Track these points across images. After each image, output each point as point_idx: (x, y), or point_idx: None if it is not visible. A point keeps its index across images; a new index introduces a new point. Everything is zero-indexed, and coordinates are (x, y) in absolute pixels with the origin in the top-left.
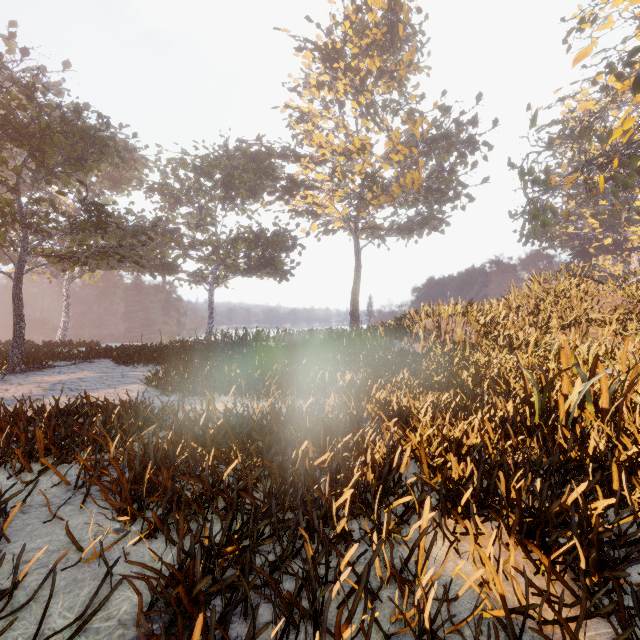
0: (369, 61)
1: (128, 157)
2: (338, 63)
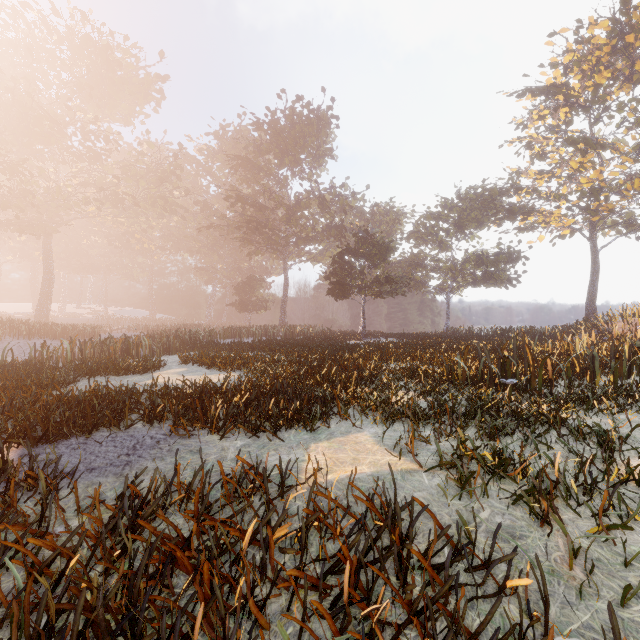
0: (596, 77)
1: (395, 218)
2: (558, 96)
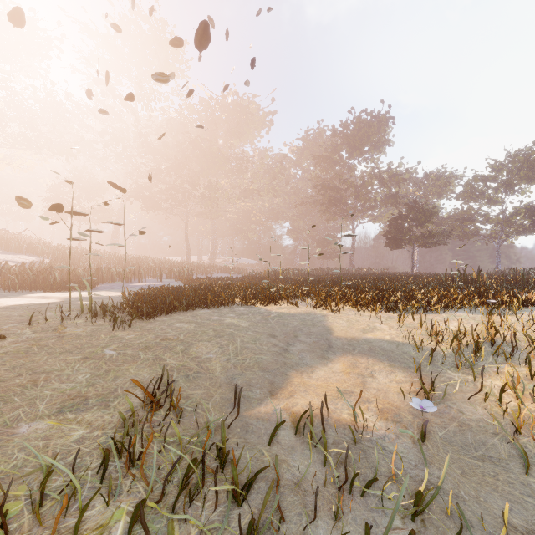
0: None
1: (446, 182)
2: None
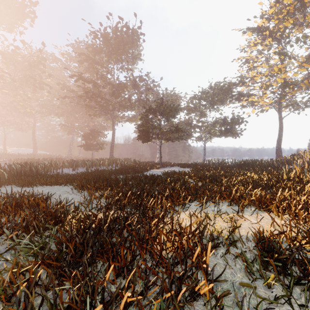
0: (285, 22)
1: (176, 99)
2: (265, 32)
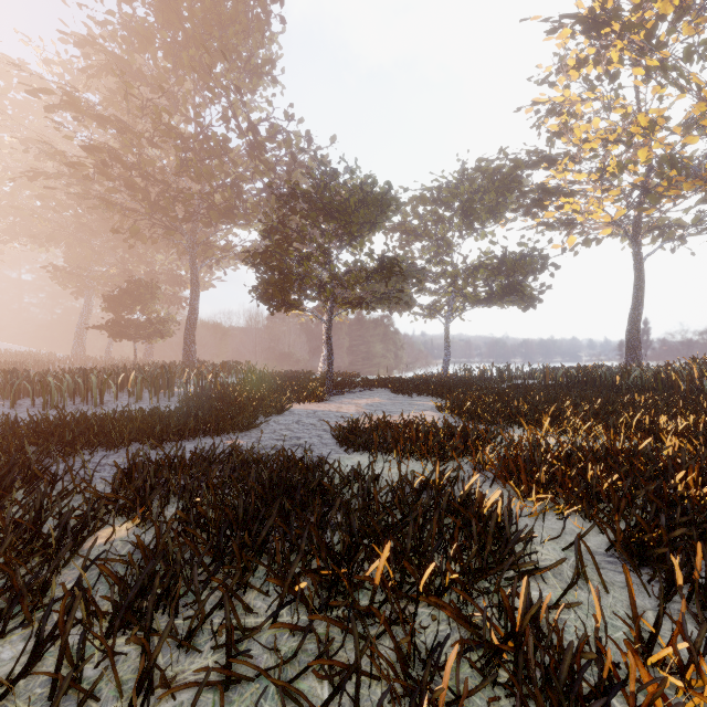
0: (661, 3)
1: None
2: (610, 26)
